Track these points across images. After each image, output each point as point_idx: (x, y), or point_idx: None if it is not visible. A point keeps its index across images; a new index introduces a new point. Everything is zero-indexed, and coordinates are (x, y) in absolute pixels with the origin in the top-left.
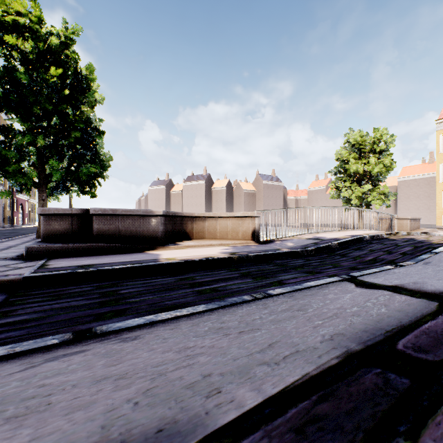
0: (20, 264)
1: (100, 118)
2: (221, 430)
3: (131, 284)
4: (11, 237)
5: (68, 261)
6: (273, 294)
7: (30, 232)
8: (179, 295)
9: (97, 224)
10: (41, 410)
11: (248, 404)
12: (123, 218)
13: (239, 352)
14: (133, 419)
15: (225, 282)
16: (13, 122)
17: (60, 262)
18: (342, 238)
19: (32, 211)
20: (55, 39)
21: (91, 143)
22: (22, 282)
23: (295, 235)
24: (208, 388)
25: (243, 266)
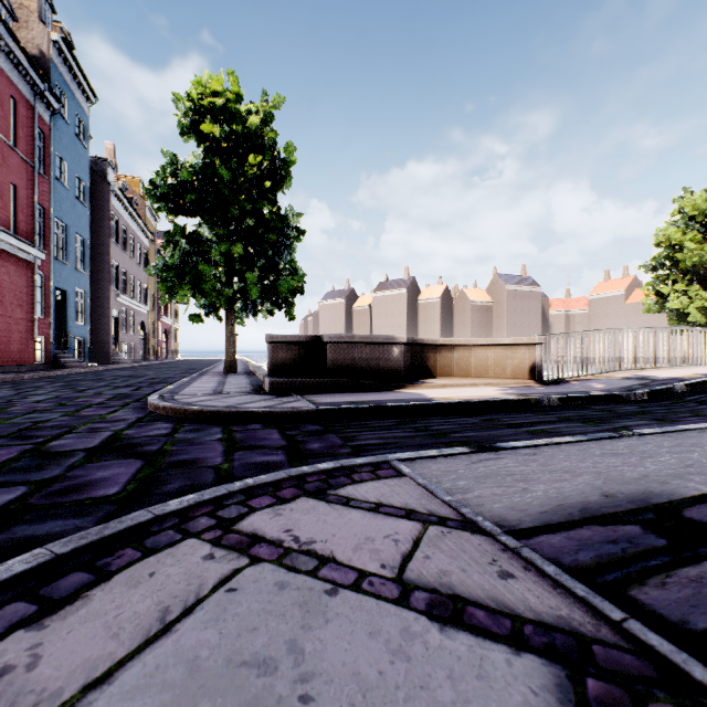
0: (281, 399)
1: (298, 213)
2: (694, 496)
3: (431, 422)
4: (186, 373)
5: (325, 397)
6: (644, 433)
7: (193, 367)
8: (507, 433)
9: (331, 355)
10: (531, 480)
11: (704, 489)
12: (360, 347)
13: (658, 467)
14: (613, 488)
15: (549, 425)
16: (198, 227)
17: (319, 398)
18: (689, 378)
19: (175, 339)
20: (256, 119)
21: (285, 247)
22: (316, 415)
23: (599, 373)
24: (655, 481)
25: (550, 410)
